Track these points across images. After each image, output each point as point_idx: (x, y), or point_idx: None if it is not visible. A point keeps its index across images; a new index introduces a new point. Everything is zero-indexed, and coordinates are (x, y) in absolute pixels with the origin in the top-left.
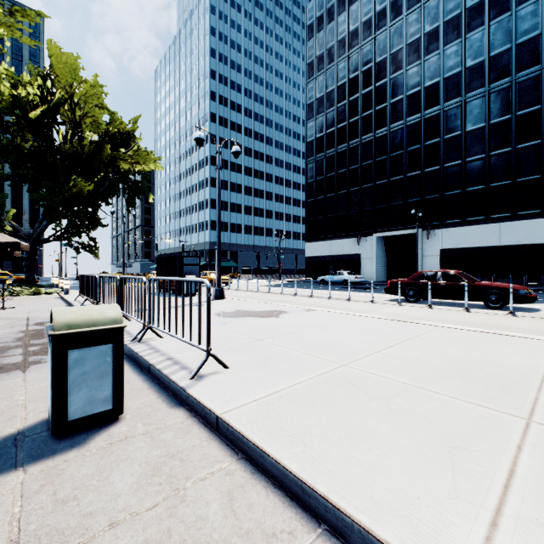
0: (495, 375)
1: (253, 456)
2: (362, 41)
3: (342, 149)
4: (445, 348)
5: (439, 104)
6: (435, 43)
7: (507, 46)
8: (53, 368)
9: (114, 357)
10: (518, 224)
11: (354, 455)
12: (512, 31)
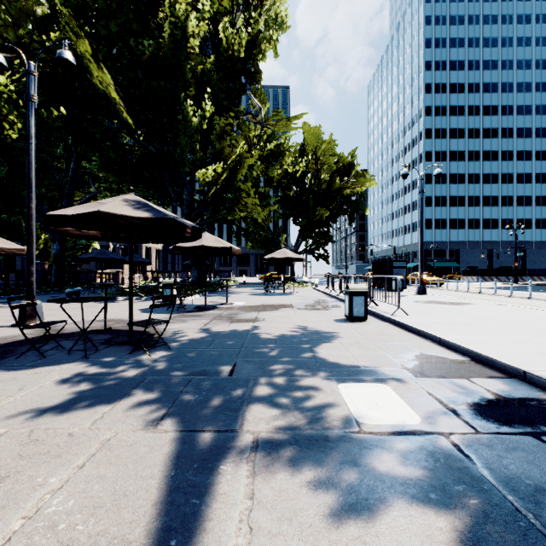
0: None
1: (408, 329)
2: None
3: None
4: None
5: None
6: None
7: None
8: (349, 300)
9: (364, 300)
10: None
11: (440, 329)
12: None
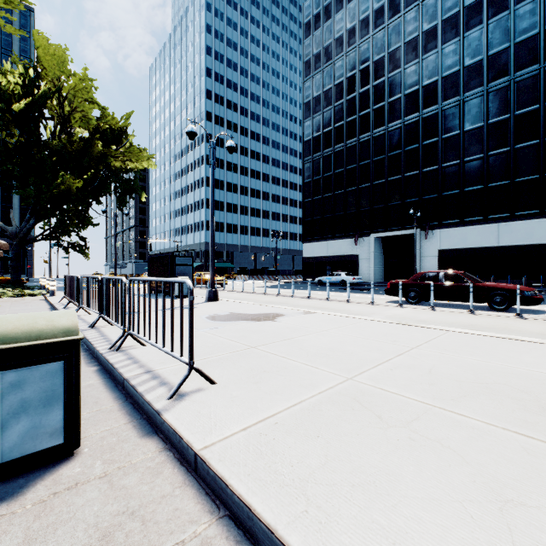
0: (525, 390)
1: (239, 515)
2: (360, 39)
3: (339, 148)
4: (460, 356)
5: (437, 103)
6: (433, 42)
7: (505, 45)
8: None
9: (66, 377)
10: (516, 225)
11: (375, 517)
12: (511, 30)
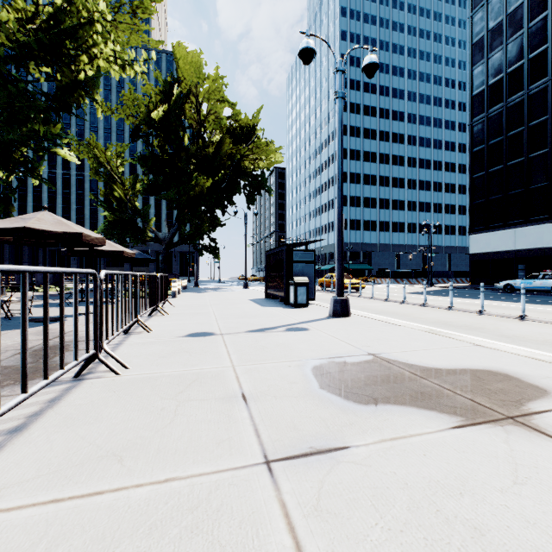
0: None
1: None
2: None
3: (538, 87)
4: None
5: None
6: None
7: None
8: None
9: None
10: None
11: None
12: None
